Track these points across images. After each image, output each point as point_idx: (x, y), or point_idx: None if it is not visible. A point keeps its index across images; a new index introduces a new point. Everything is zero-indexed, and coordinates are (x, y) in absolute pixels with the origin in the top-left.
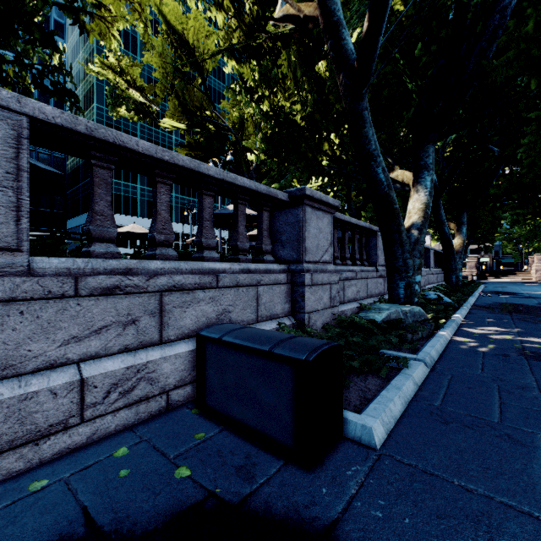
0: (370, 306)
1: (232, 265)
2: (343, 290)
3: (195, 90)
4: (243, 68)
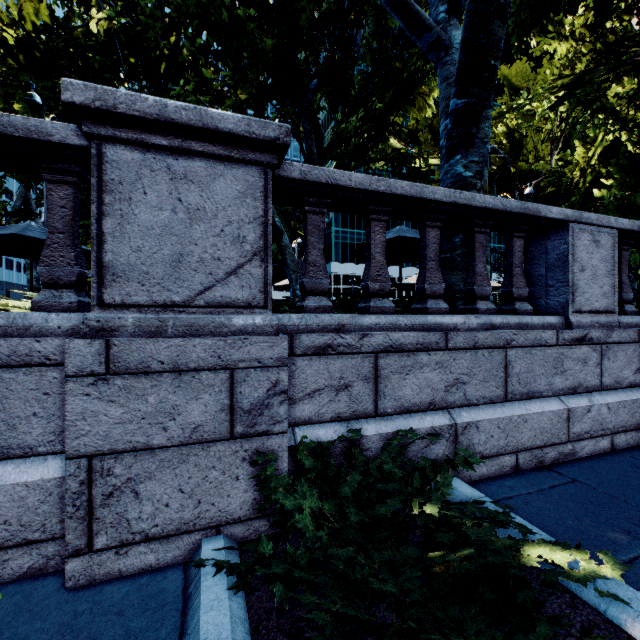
0: None
1: None
2: None
3: None
4: (512, 69)
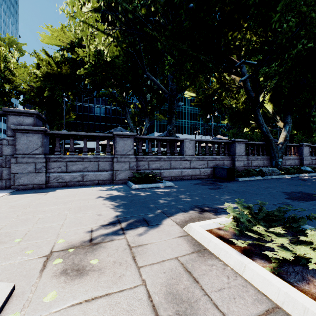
0: (260, 168)
1: (218, 156)
2: (251, 163)
3: (200, 78)
4: None
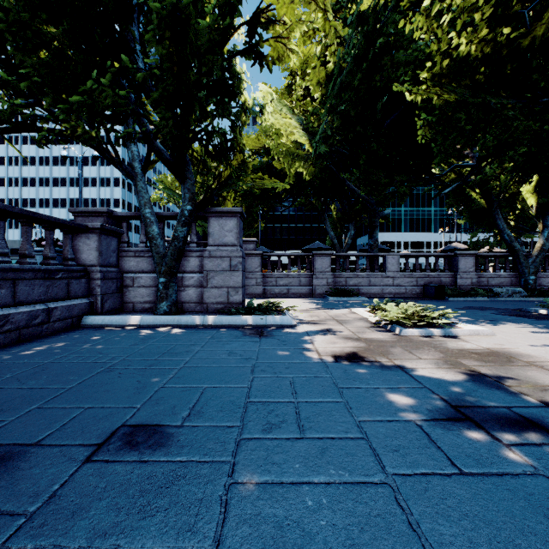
0: (499, 288)
1: (433, 273)
2: (487, 281)
3: None
4: None
